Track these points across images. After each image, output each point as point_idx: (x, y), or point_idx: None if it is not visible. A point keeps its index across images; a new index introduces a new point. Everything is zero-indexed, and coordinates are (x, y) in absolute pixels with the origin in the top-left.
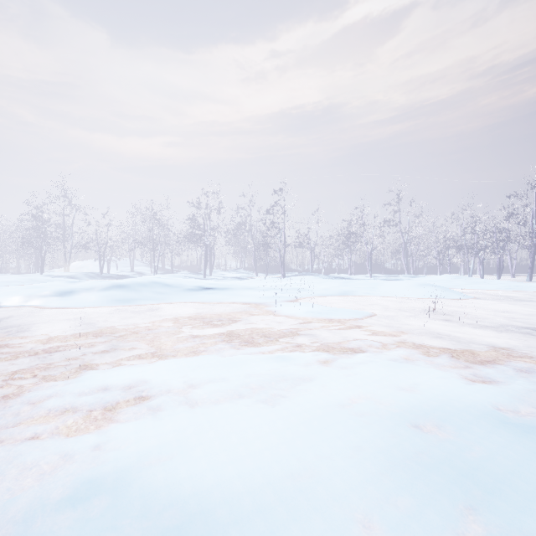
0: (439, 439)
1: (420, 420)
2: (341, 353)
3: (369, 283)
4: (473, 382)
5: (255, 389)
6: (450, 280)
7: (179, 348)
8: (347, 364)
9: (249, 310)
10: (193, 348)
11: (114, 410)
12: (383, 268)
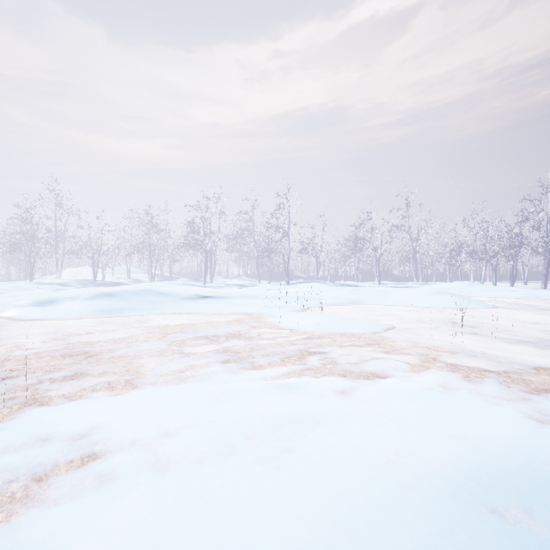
0: (539, 541)
1: (496, 499)
2: (361, 378)
3: (380, 291)
4: (542, 424)
5: (253, 439)
6: (463, 288)
7: (161, 373)
8: (371, 397)
9: (250, 321)
10: (179, 373)
11: (45, 481)
12: (390, 275)
